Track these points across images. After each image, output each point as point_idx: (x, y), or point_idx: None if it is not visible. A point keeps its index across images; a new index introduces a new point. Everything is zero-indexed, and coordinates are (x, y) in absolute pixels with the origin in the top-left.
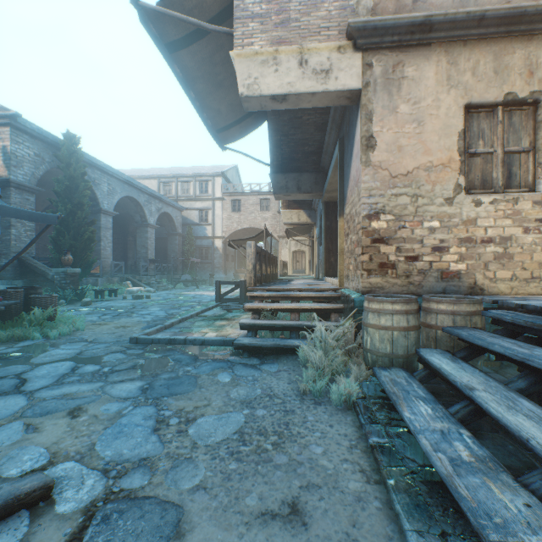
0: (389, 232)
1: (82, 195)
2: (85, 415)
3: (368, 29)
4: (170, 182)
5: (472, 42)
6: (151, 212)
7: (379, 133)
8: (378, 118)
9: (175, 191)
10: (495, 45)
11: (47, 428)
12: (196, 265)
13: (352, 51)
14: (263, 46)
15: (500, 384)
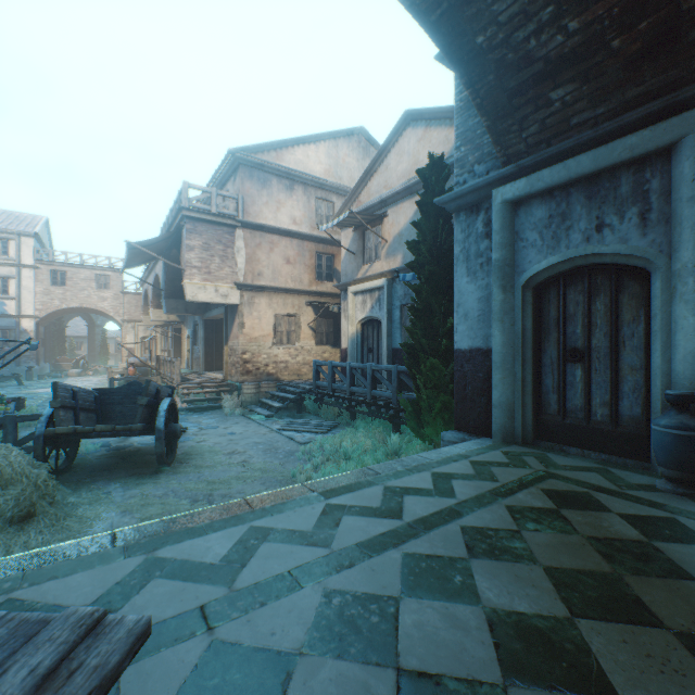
0: (250, 359)
1: None
2: None
3: (243, 285)
4: None
5: (277, 293)
6: None
7: (247, 322)
8: (246, 316)
9: None
10: (284, 296)
11: None
12: None
13: (237, 289)
14: (200, 280)
15: (275, 401)
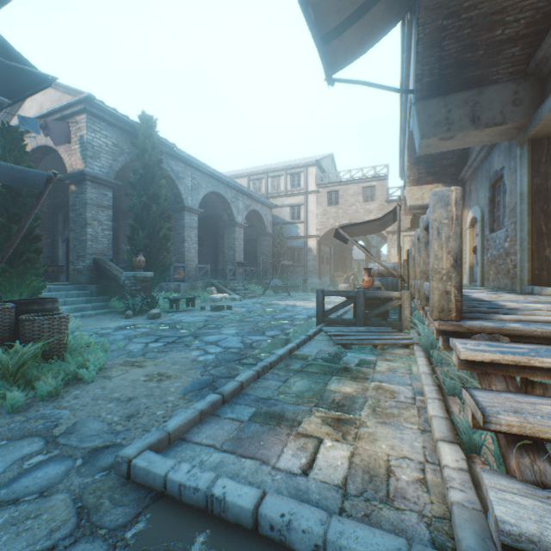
0: None
1: (158, 185)
2: None
3: None
4: (260, 179)
5: None
6: (238, 210)
7: None
8: None
9: (265, 188)
10: None
11: None
12: (287, 269)
13: None
14: None
15: None
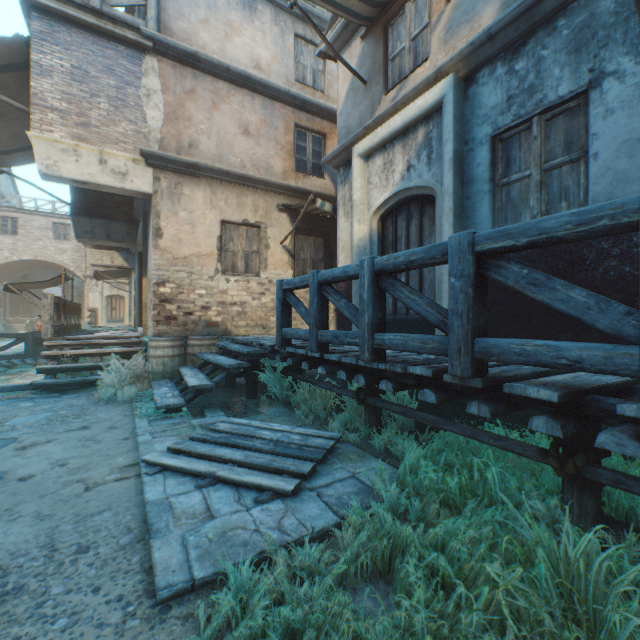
0: (173, 295)
1: None
2: None
3: (157, 156)
4: None
5: (225, 184)
6: None
7: (166, 227)
8: (166, 217)
9: None
10: (238, 189)
11: None
12: None
13: (146, 165)
14: (65, 137)
15: (202, 372)
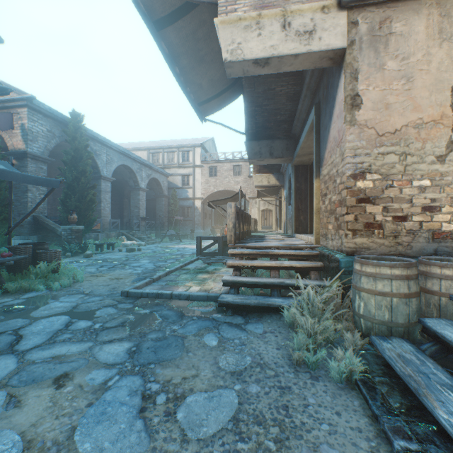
0: (375, 191)
1: (85, 163)
2: (70, 384)
3: None
4: (158, 153)
5: None
6: (142, 178)
7: (365, 91)
8: (364, 76)
9: (162, 160)
10: None
11: (29, 401)
12: (179, 222)
13: (336, 10)
14: (246, 11)
15: None
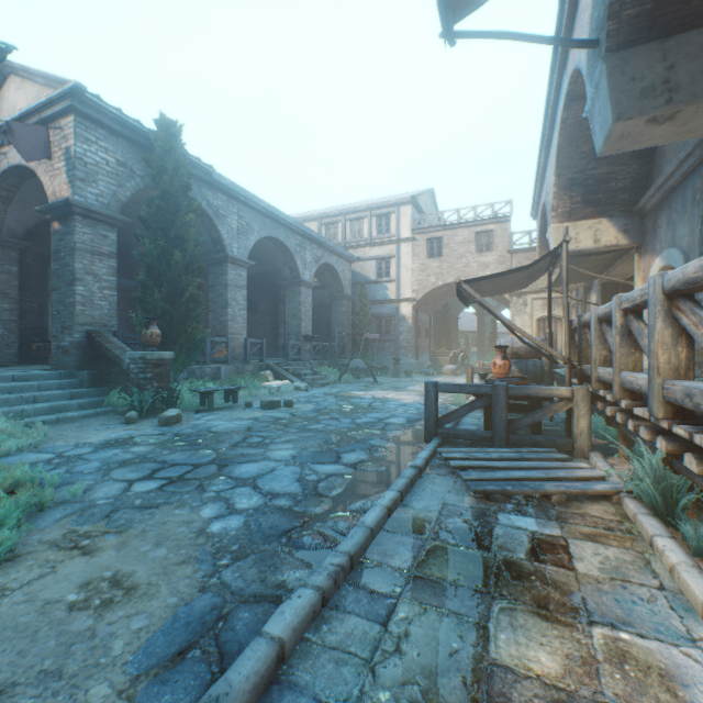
0: None
1: (183, 222)
2: None
3: None
4: (335, 223)
5: None
6: (305, 264)
7: None
8: None
9: (342, 235)
10: None
11: None
12: (372, 344)
13: None
14: None
15: None
